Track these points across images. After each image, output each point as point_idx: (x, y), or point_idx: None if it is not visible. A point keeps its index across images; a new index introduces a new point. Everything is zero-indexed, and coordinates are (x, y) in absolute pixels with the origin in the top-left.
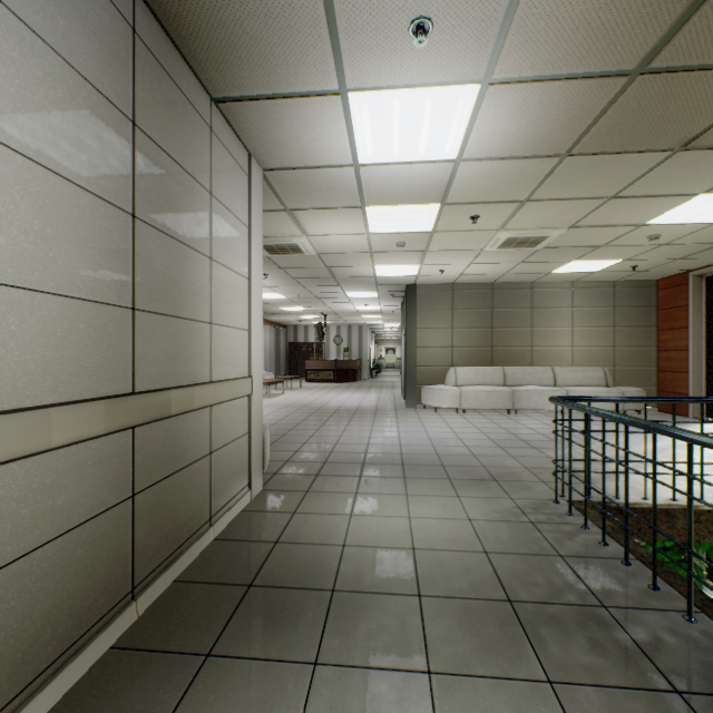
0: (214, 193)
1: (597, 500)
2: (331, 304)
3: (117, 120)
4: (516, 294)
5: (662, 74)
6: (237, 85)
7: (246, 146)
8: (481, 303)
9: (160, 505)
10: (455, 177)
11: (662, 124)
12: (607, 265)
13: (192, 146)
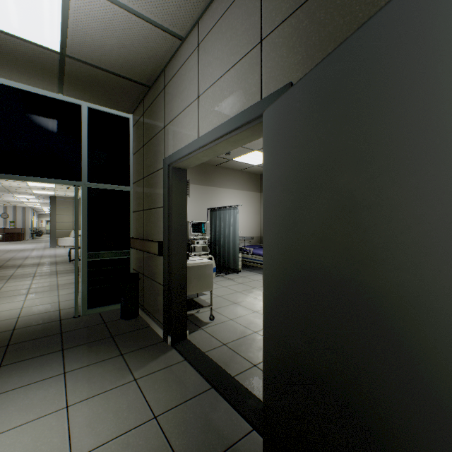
0: None
1: None
2: (3, 198)
3: None
4: None
5: None
6: None
7: None
8: None
9: None
10: None
11: None
12: None
13: None
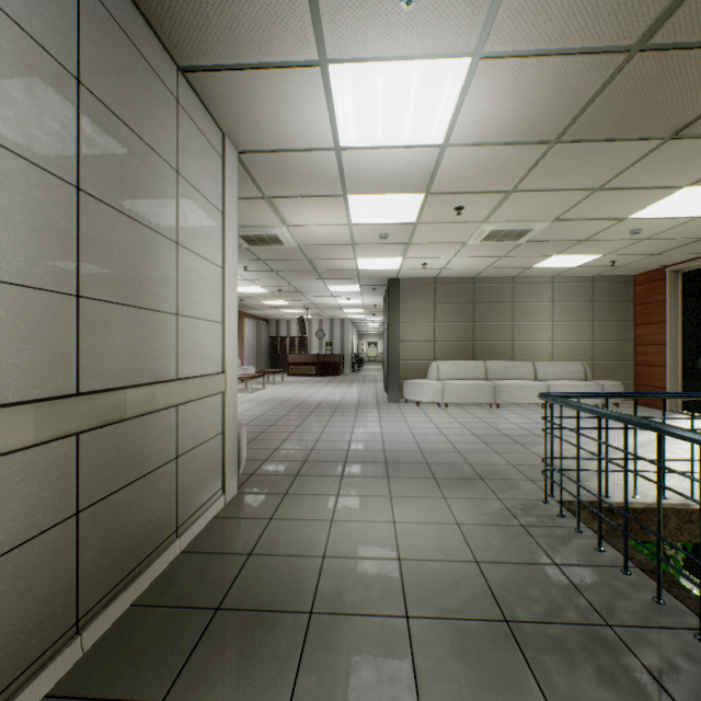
0: (181, 171)
1: (587, 500)
2: (313, 298)
3: (55, 74)
4: (497, 289)
5: (662, 51)
6: (206, 51)
7: (219, 124)
8: (463, 297)
9: (114, 520)
10: (440, 164)
11: (656, 109)
12: (587, 260)
13: (154, 117)
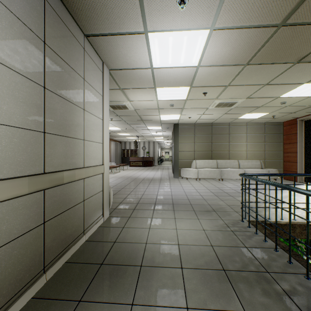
0: (85, 79)
1: (260, 220)
2: (141, 132)
3: (35, 40)
4: (222, 128)
5: (292, 26)
6: (96, 28)
7: (101, 58)
8: (207, 132)
9: (58, 226)
10: (196, 74)
11: (290, 50)
12: (262, 115)
13: (74, 56)
